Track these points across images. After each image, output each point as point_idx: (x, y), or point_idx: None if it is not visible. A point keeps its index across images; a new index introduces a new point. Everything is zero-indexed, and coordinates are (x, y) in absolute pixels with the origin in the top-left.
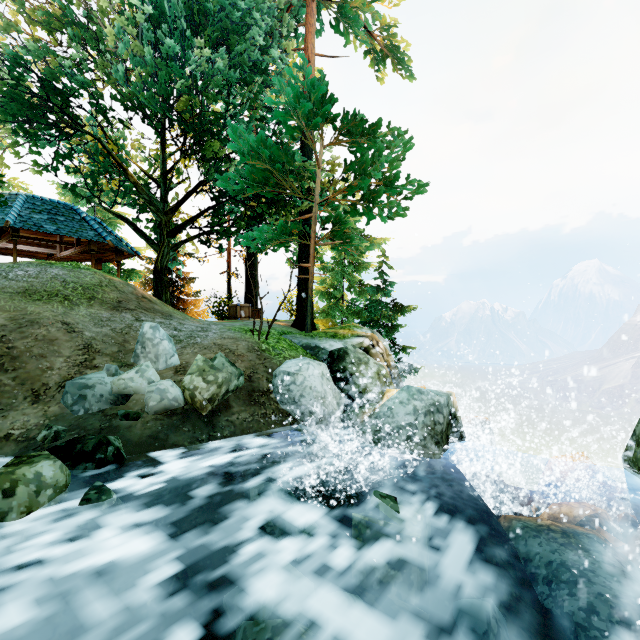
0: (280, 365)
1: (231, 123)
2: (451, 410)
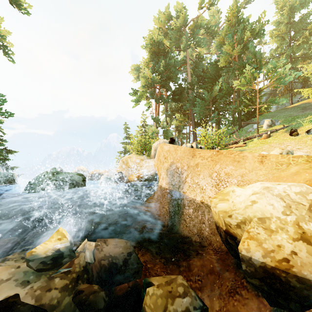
0: None
1: None
2: (14, 177)
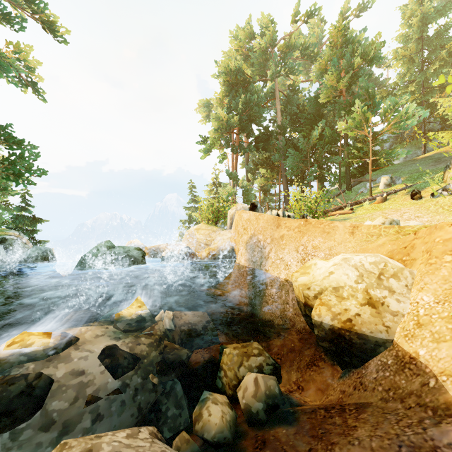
0: None
1: None
2: (52, 253)
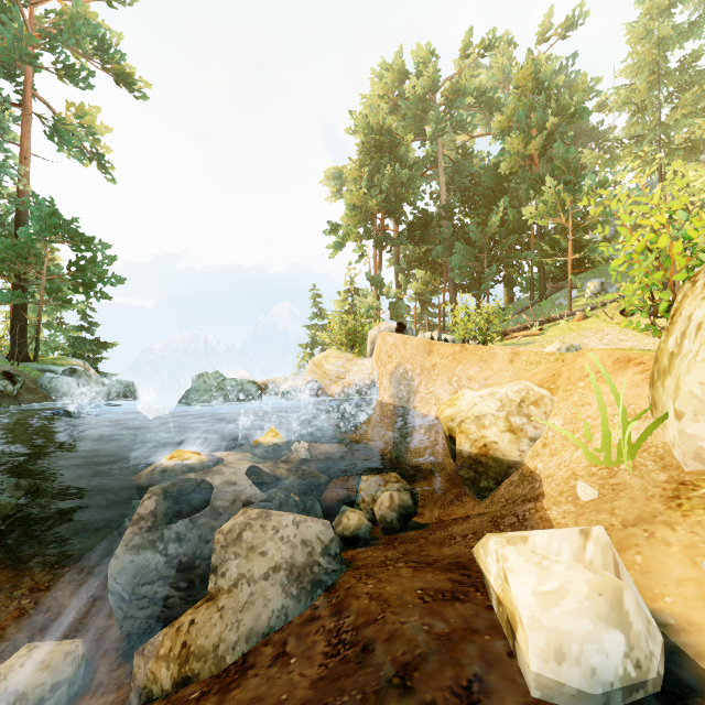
0: (36, 378)
1: None
2: (135, 388)
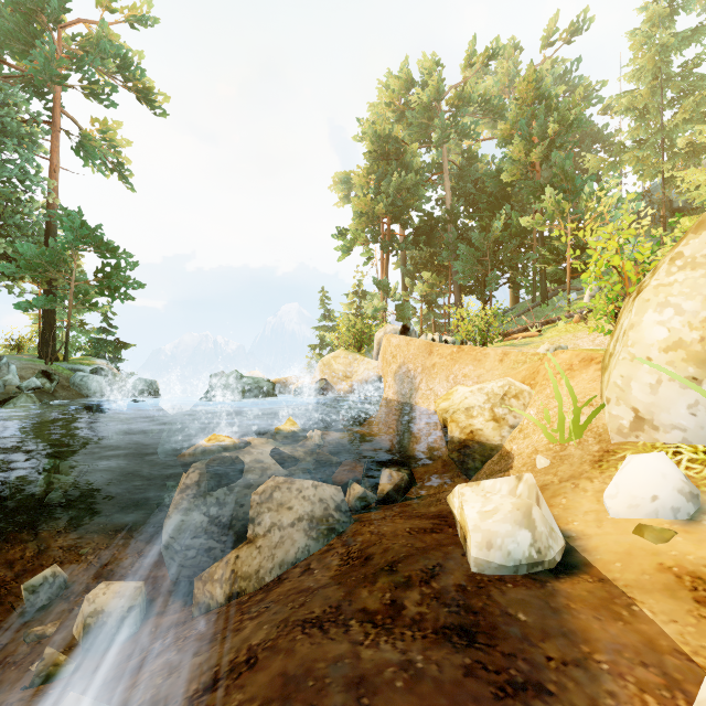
0: (68, 376)
1: (27, 244)
2: (157, 386)
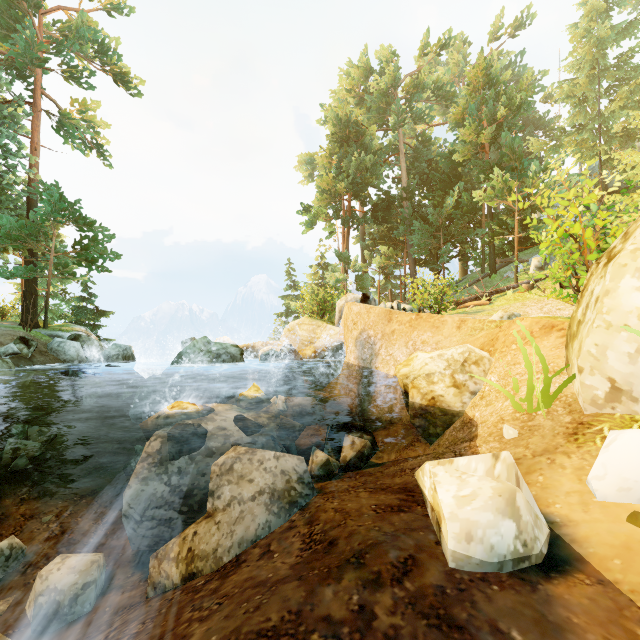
0: (46, 342)
1: (6, 216)
2: (132, 352)
